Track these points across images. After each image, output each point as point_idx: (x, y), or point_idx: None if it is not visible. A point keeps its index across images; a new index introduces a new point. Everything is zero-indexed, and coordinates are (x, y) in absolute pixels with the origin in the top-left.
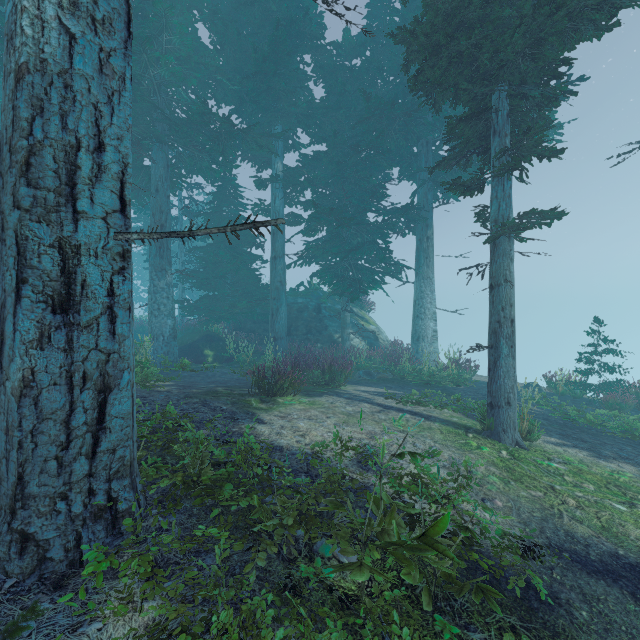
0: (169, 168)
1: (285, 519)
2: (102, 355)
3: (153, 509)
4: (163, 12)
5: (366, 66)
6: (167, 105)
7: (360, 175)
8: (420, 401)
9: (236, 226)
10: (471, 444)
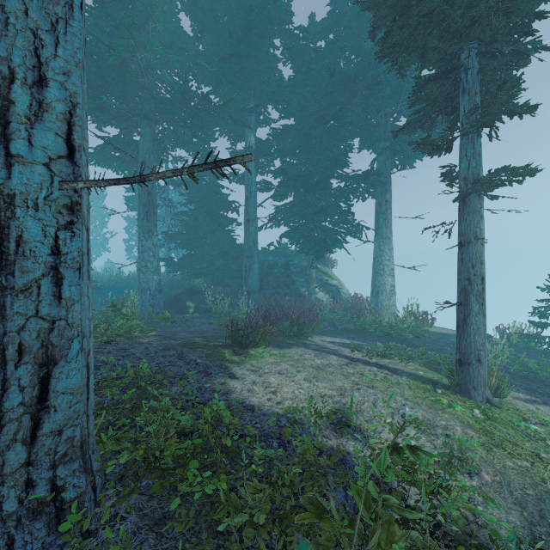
0: (155, 142)
1: (255, 515)
2: (44, 323)
3: (111, 488)
4: (148, 1)
5: (330, 46)
6: (153, 86)
7: (324, 145)
8: (386, 355)
9: (194, 167)
10: (442, 402)
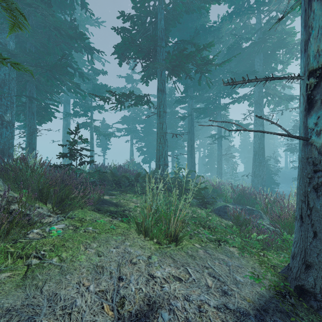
0: None
1: None
2: None
3: None
4: None
5: None
6: None
7: None
8: None
9: None
10: None
